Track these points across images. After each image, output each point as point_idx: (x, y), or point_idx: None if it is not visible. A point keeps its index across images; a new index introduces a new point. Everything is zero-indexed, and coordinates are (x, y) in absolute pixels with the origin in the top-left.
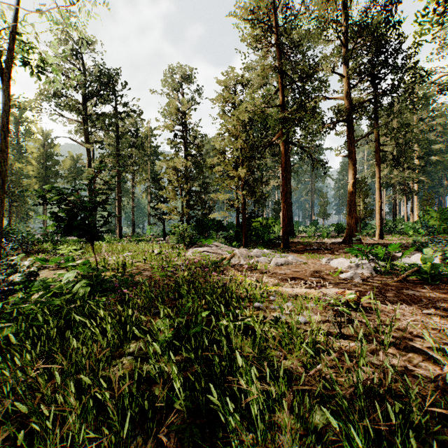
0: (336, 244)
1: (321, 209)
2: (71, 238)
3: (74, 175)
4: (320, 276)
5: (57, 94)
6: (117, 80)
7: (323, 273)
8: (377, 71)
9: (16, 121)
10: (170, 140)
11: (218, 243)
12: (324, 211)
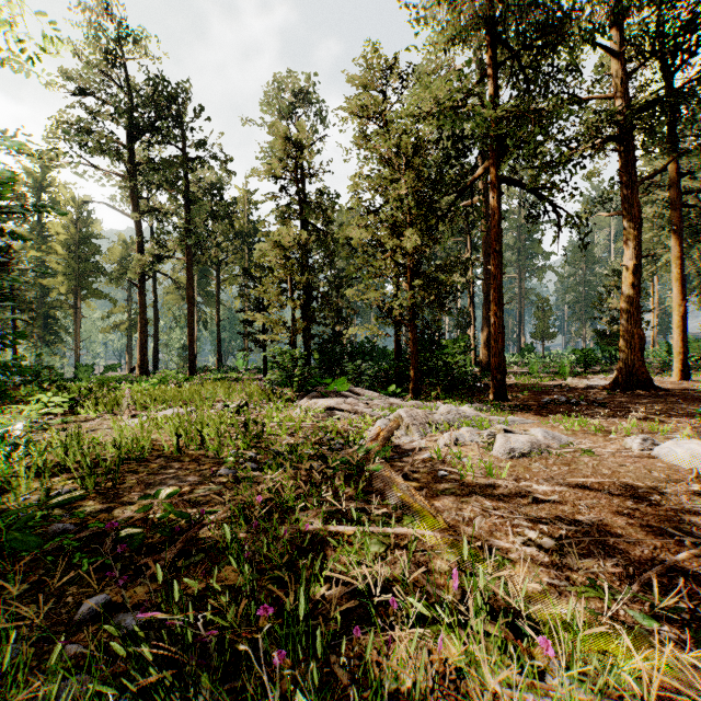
0: (599, 391)
1: (539, 325)
2: (113, 374)
3: (121, 269)
4: (695, 521)
5: (85, 127)
6: (186, 102)
7: (694, 505)
8: (695, 28)
9: (36, 185)
10: (272, 196)
11: (360, 388)
12: (544, 327)
